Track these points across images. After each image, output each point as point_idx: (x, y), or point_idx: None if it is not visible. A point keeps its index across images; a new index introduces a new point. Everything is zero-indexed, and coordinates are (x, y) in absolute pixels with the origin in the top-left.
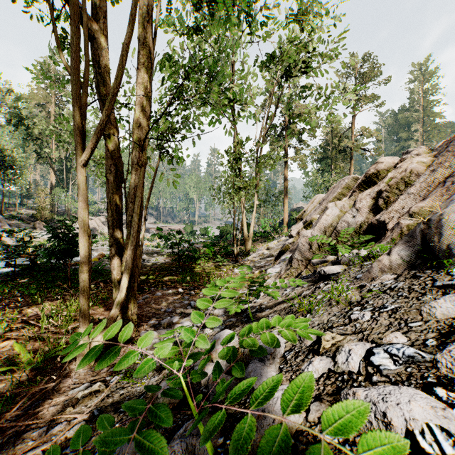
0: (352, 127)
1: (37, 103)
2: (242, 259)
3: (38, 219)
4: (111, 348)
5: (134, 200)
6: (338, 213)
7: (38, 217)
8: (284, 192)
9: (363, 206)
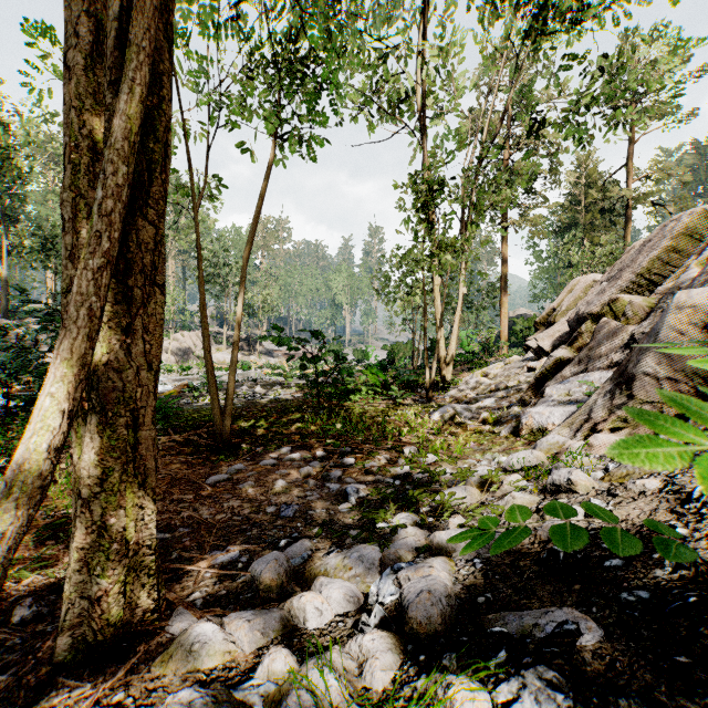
0: (630, 164)
1: None
2: (438, 396)
3: None
4: (17, 706)
5: (119, 72)
6: None
7: None
8: (502, 284)
9: None
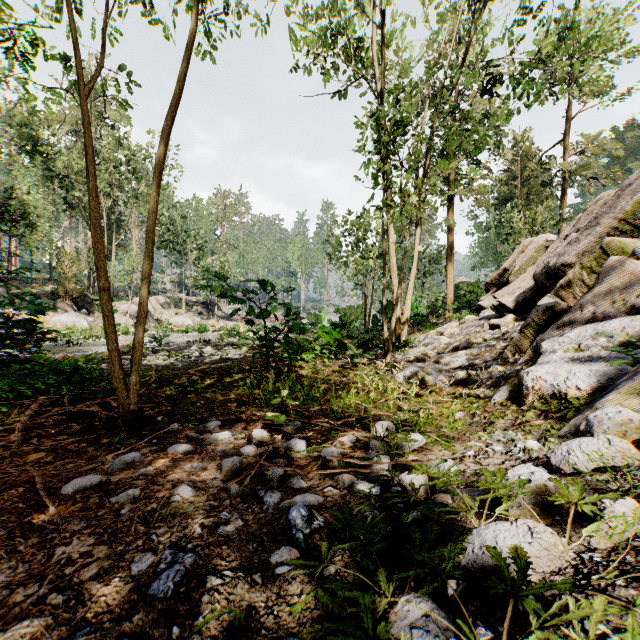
0: (565, 140)
1: (70, 130)
2: (395, 356)
3: (61, 296)
4: None
5: None
6: None
7: (61, 293)
8: (447, 250)
9: None
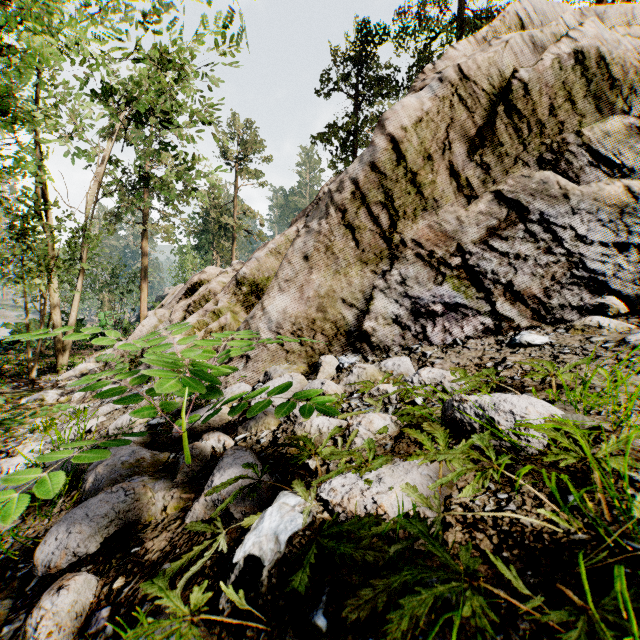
0: (235, 202)
1: None
2: (46, 381)
3: None
4: None
5: None
6: (156, 323)
7: None
8: (142, 273)
9: (176, 318)
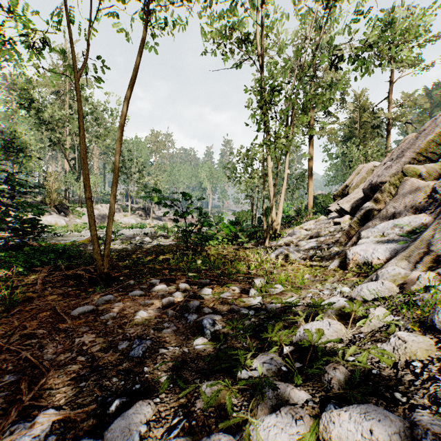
0: (389, 97)
1: (52, 91)
2: (271, 243)
3: (47, 204)
4: None
5: None
6: None
7: (47, 202)
8: (309, 172)
9: None
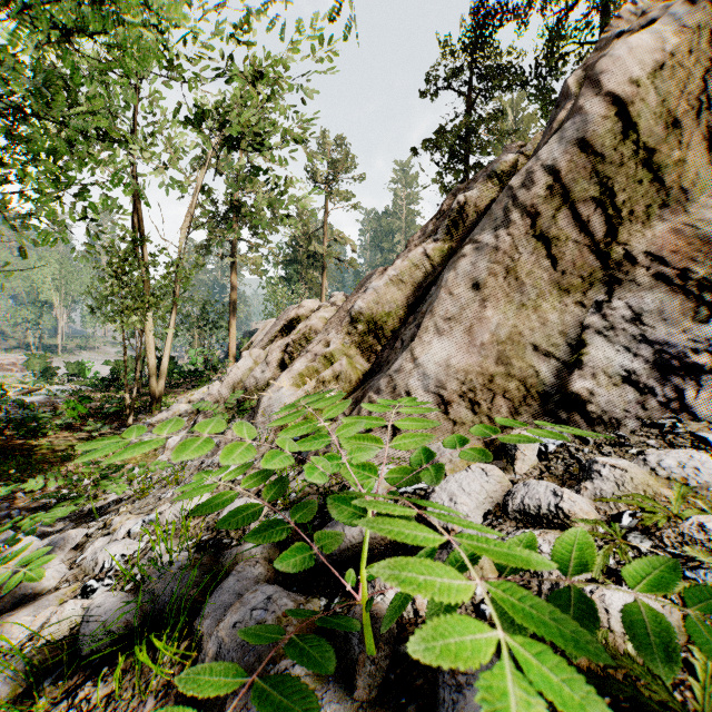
0: (325, 227)
1: None
2: (142, 422)
3: None
4: None
5: None
6: (251, 365)
7: None
8: (230, 307)
9: (273, 360)
